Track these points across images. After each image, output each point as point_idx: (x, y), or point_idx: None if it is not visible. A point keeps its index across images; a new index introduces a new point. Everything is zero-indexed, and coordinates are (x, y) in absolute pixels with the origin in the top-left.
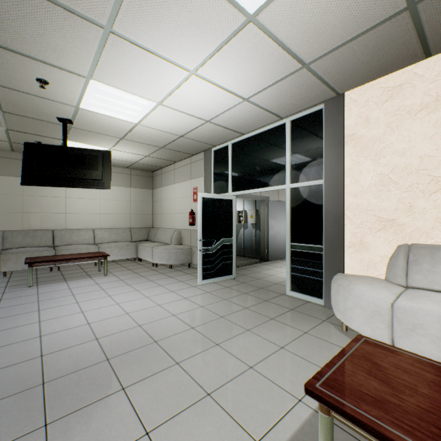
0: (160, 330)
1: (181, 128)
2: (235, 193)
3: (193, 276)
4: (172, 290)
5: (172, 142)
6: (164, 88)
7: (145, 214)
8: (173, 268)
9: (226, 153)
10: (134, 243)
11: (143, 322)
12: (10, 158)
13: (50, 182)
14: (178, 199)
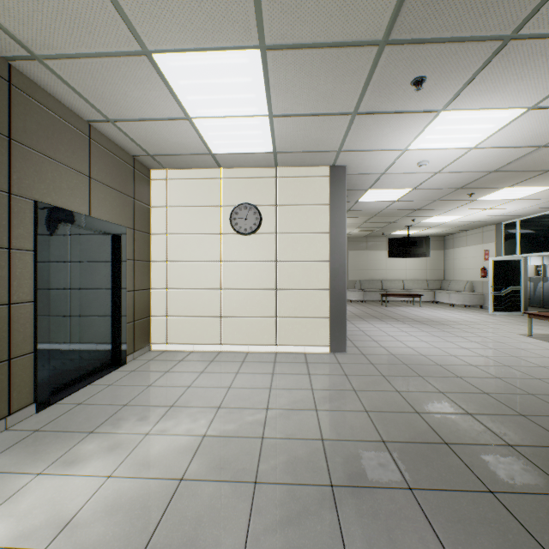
0: (470, 320)
1: (477, 219)
2: (522, 255)
3: (485, 312)
4: (471, 314)
5: (468, 224)
6: (470, 213)
7: (437, 270)
8: (466, 308)
9: (514, 226)
10: (431, 290)
11: (460, 318)
12: (361, 241)
13: (400, 256)
14: (470, 258)
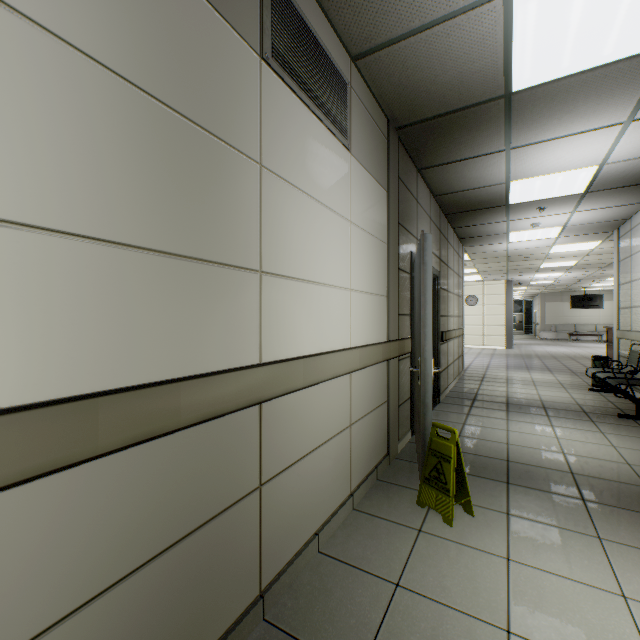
0: None
1: None
2: None
3: None
4: None
5: None
6: None
7: None
8: None
9: None
10: None
11: None
12: (556, 295)
13: (578, 307)
14: None
